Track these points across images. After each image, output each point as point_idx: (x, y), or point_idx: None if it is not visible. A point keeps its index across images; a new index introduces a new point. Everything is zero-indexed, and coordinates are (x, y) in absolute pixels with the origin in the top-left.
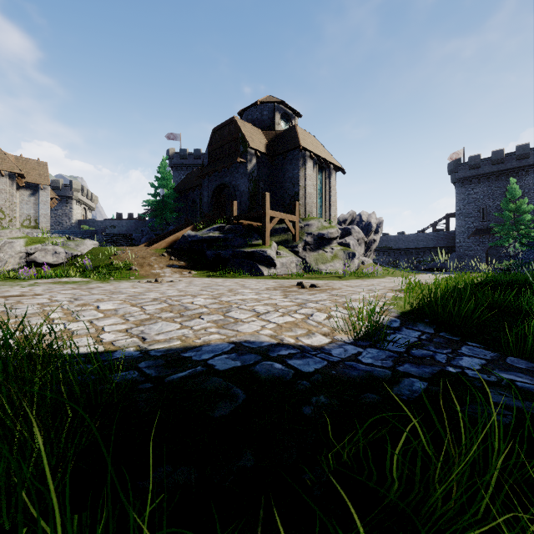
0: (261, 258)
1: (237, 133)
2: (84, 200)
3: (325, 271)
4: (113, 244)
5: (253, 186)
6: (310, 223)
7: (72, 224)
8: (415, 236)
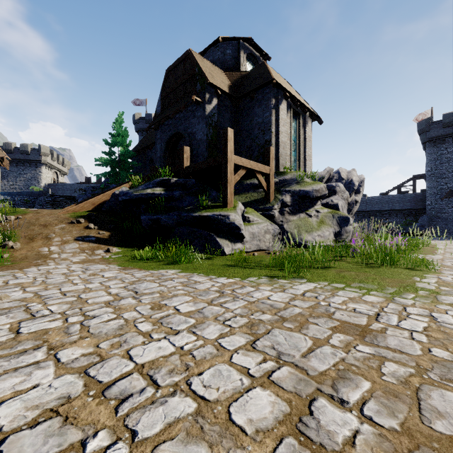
0: (221, 226)
1: (193, 68)
2: (55, 165)
3: (312, 243)
4: (55, 206)
5: (212, 133)
6: (288, 177)
7: (41, 187)
8: (379, 198)
